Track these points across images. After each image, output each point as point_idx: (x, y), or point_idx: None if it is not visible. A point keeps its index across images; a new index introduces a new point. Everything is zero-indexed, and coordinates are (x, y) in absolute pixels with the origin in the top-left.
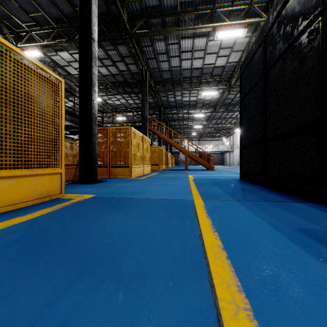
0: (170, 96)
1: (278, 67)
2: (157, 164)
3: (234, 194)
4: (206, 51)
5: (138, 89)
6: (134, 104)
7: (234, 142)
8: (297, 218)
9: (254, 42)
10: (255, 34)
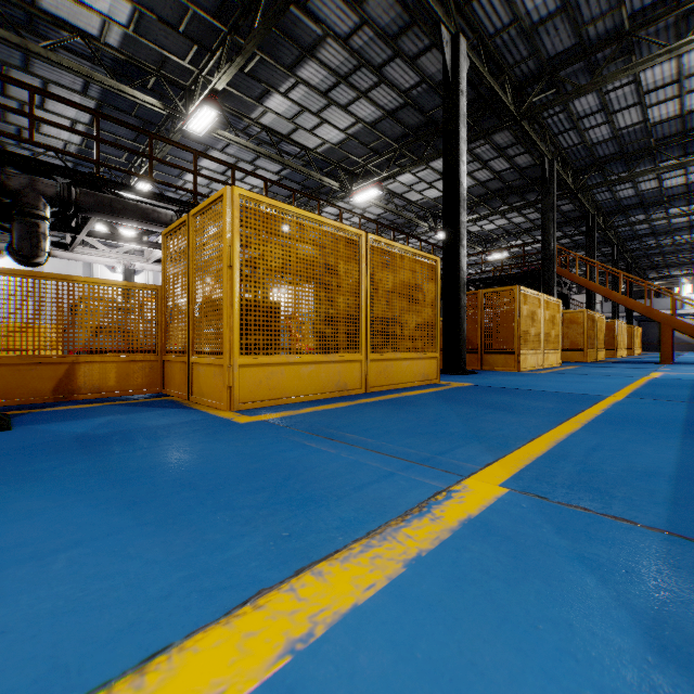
0: (620, 187)
1: None
2: (579, 348)
3: None
4: None
5: (534, 194)
6: (526, 224)
7: None
8: None
9: None
10: None
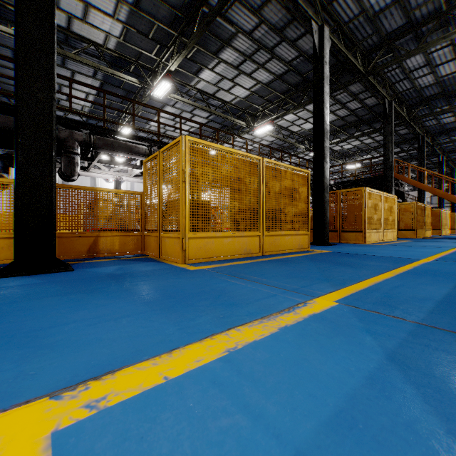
0: (443, 116)
1: None
2: (411, 229)
3: None
4: None
5: (379, 123)
6: (374, 143)
7: None
8: None
9: None
10: None
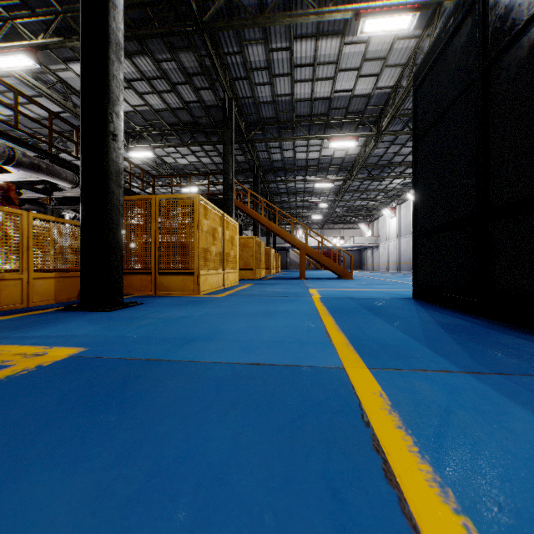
0: (274, 150)
1: (526, 45)
2: (250, 268)
3: (437, 344)
4: (338, 65)
5: (217, 137)
6: (212, 166)
7: (381, 231)
8: None
9: (452, 13)
10: (429, 33)
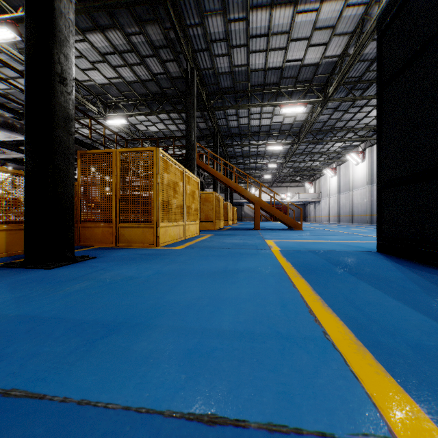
0: (231, 118)
1: None
2: (210, 220)
3: None
4: (290, 35)
5: (182, 107)
6: (178, 132)
7: (322, 188)
8: None
9: None
10: (377, 0)
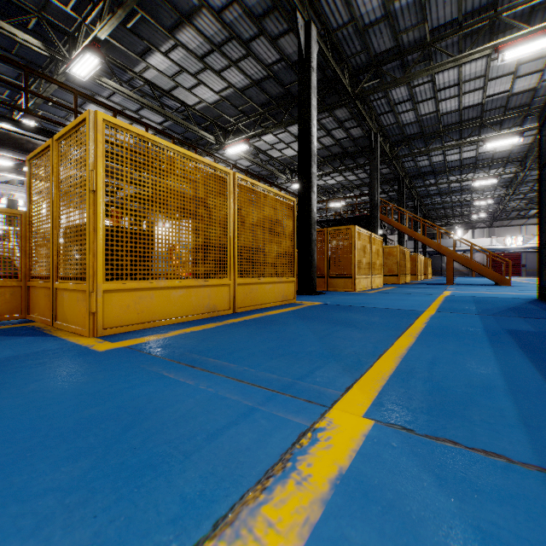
0: (420, 158)
1: None
2: (394, 274)
3: (486, 310)
4: (487, 77)
5: (363, 159)
6: (357, 181)
7: None
8: (526, 326)
9: None
10: None
